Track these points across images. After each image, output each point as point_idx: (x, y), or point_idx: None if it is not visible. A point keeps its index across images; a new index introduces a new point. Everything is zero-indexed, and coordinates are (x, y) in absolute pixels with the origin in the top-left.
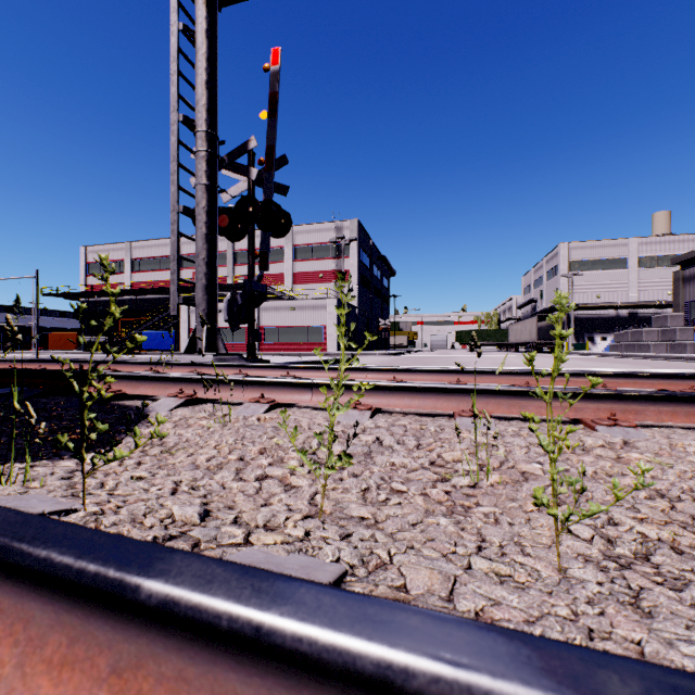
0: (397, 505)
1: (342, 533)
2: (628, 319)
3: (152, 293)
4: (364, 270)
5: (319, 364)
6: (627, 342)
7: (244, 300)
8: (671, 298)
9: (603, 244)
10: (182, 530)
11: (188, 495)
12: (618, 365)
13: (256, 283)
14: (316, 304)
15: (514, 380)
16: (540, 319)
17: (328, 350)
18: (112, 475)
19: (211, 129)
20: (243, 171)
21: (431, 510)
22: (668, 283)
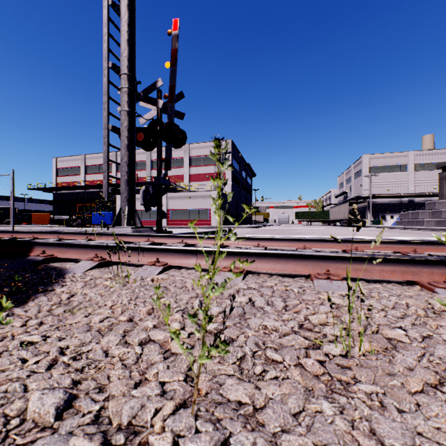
0: (274, 380)
1: (217, 441)
2: (407, 204)
3: (98, 188)
4: (235, 173)
5: (206, 234)
6: (408, 219)
7: (154, 190)
8: (436, 190)
9: (391, 156)
10: (24, 441)
11: (63, 370)
12: (406, 234)
13: (162, 179)
14: (204, 195)
15: (345, 246)
16: (350, 204)
17: (212, 224)
18: (7, 338)
19: (131, 73)
20: (153, 102)
21: (310, 388)
22: (434, 181)
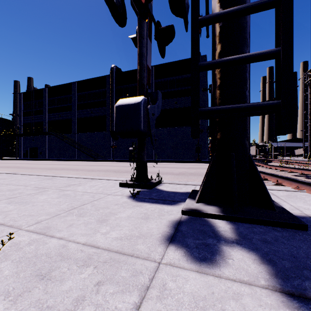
0: None
1: None
2: None
3: None
4: None
5: None
6: None
7: None
8: None
9: None
10: None
11: None
12: None
13: None
14: None
15: None
16: None
17: None
18: None
19: (310, 112)
20: None
21: None
22: None
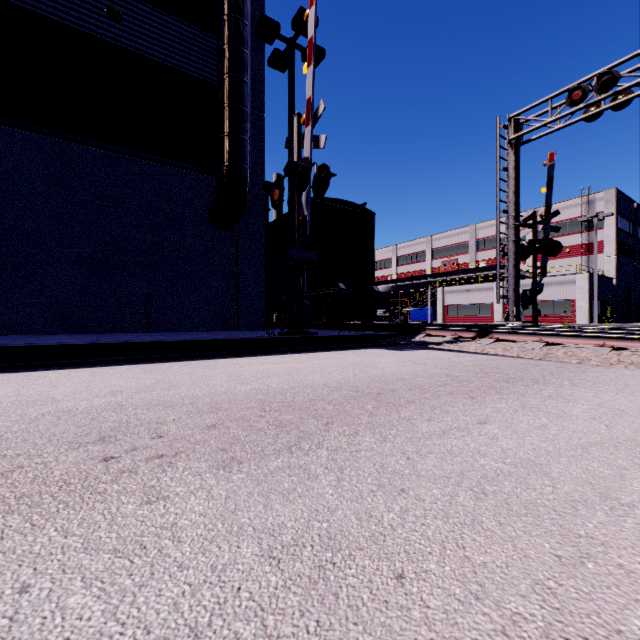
0: None
1: None
2: None
3: (410, 280)
4: (623, 238)
5: None
6: None
7: (531, 293)
8: None
9: None
10: None
11: None
12: None
13: (538, 284)
14: (563, 280)
15: None
16: None
17: (577, 321)
18: None
19: (516, 213)
20: (532, 227)
21: None
22: None
